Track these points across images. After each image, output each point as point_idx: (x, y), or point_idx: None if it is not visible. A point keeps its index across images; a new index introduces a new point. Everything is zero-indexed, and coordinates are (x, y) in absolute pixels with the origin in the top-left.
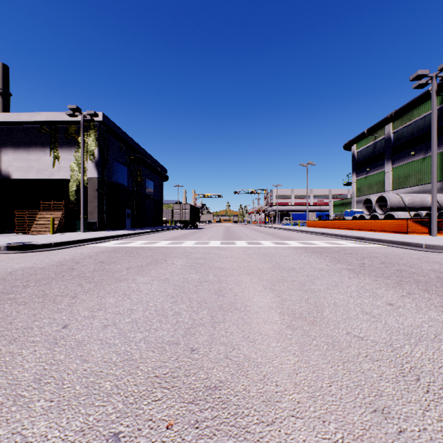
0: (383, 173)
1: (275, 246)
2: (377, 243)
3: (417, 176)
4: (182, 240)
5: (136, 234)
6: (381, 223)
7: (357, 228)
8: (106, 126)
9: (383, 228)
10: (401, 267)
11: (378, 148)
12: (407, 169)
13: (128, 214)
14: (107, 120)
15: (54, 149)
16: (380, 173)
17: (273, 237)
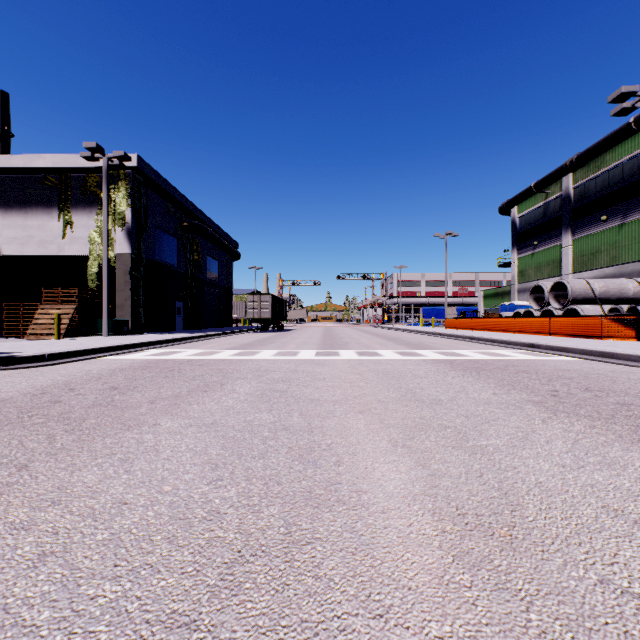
0: (558, 248)
1: (401, 359)
2: (561, 354)
3: (610, 253)
4: (256, 349)
5: (187, 339)
6: (561, 323)
7: (523, 329)
8: (143, 175)
9: (564, 329)
10: (622, 398)
11: (551, 211)
12: (595, 241)
13: (179, 310)
14: (145, 167)
15: (64, 210)
16: (554, 248)
17: (397, 344)
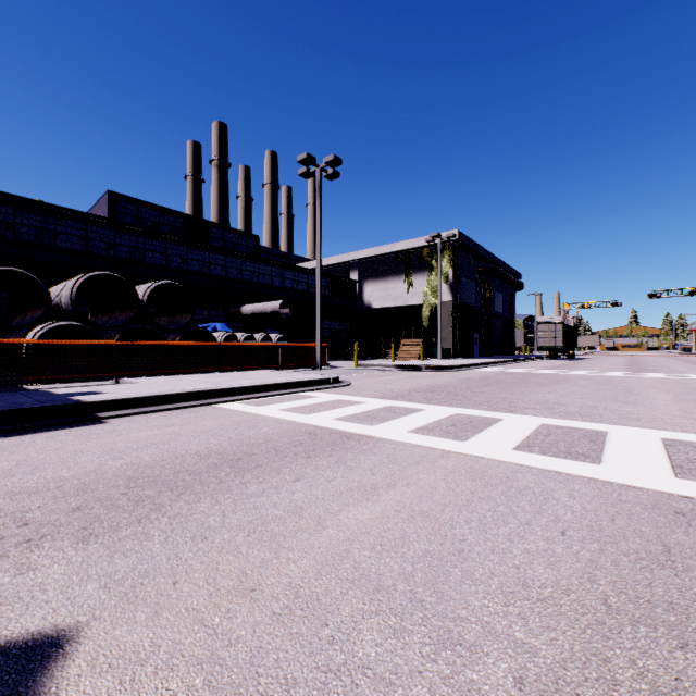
0: None
1: None
2: None
3: None
4: (566, 370)
5: (499, 362)
6: None
7: None
8: (459, 242)
9: None
10: None
11: None
12: None
13: (475, 340)
14: (461, 236)
15: (408, 275)
16: None
17: None
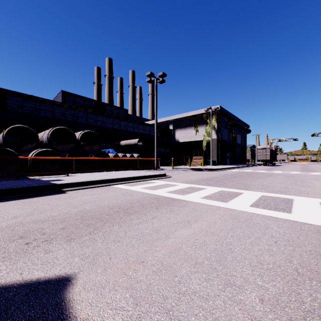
0: None
1: None
2: None
3: None
4: (271, 170)
5: (239, 167)
6: None
7: None
8: (220, 111)
9: None
10: None
11: None
12: None
13: (227, 156)
14: (221, 108)
15: (196, 127)
16: None
17: None
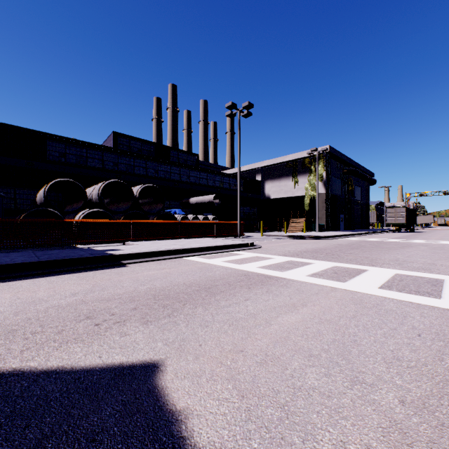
0: None
1: None
2: None
3: None
4: (409, 239)
5: (358, 234)
6: None
7: None
8: (330, 154)
9: None
10: None
11: None
12: None
13: (341, 219)
14: (331, 150)
15: (294, 176)
16: None
17: None
